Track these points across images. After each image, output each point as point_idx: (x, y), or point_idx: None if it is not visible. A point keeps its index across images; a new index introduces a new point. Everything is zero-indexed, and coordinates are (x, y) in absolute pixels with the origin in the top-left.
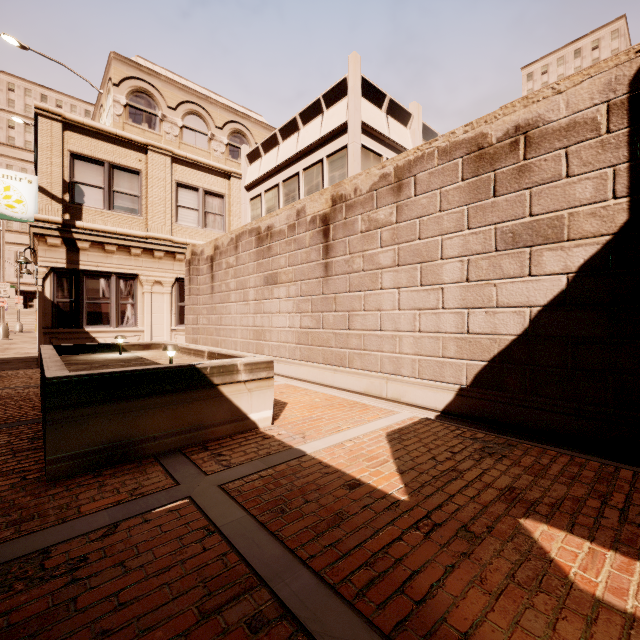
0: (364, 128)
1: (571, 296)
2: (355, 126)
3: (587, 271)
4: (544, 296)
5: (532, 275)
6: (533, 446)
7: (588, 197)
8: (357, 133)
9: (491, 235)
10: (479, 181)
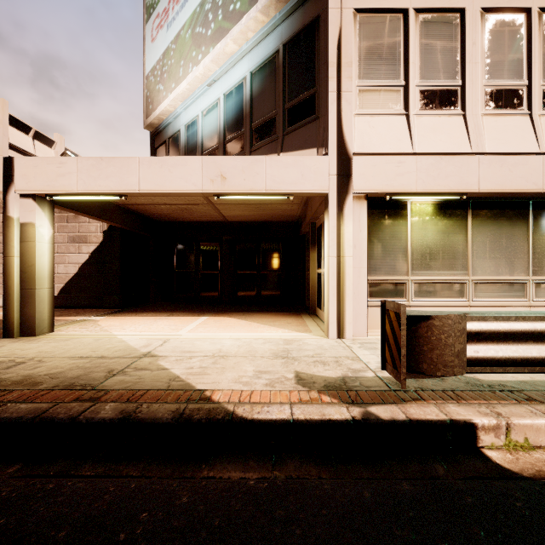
0: (12, 146)
1: (90, 261)
2: (4, 146)
3: (94, 253)
4: (83, 261)
5: (79, 253)
6: (74, 309)
7: (94, 231)
8: (5, 150)
9: (66, 237)
10: (62, 215)
